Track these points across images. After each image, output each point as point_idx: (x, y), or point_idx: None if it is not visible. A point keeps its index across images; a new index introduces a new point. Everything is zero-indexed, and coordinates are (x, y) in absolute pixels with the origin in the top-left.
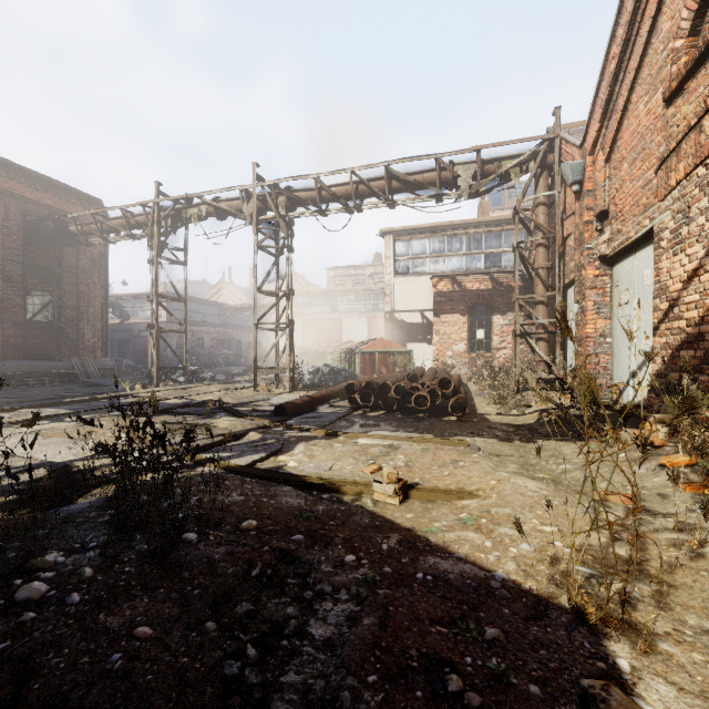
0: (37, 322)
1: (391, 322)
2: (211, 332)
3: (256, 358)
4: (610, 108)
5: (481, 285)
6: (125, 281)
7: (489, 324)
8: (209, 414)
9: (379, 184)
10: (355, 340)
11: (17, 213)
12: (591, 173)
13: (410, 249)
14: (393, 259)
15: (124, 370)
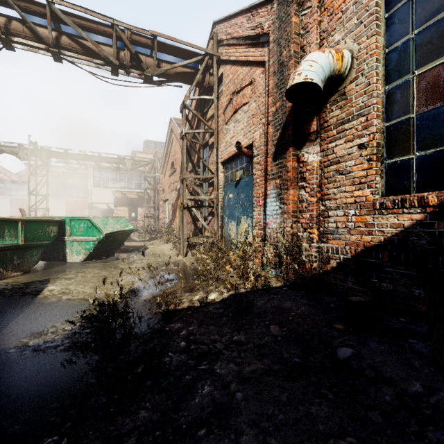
0: None
1: (92, 208)
2: None
3: None
4: (164, 167)
5: (134, 196)
6: None
7: (136, 211)
8: None
9: (95, 158)
10: (56, 214)
11: None
12: (161, 179)
13: (101, 176)
14: (93, 179)
15: None
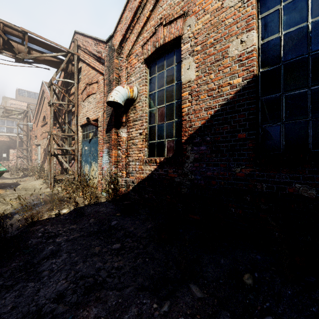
0: None
1: None
2: None
3: None
4: (37, 118)
5: (5, 139)
6: None
7: (8, 152)
8: None
9: None
10: None
11: None
12: (34, 127)
13: None
14: None
15: None
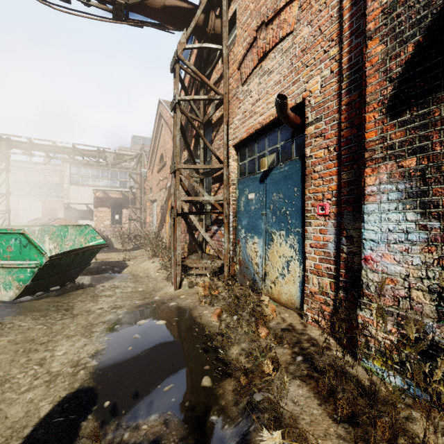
0: None
1: (68, 209)
2: None
3: None
4: (152, 161)
5: (117, 195)
6: None
7: (121, 212)
8: None
9: (69, 151)
10: (31, 215)
11: None
12: (148, 175)
13: (80, 172)
14: (70, 176)
15: None
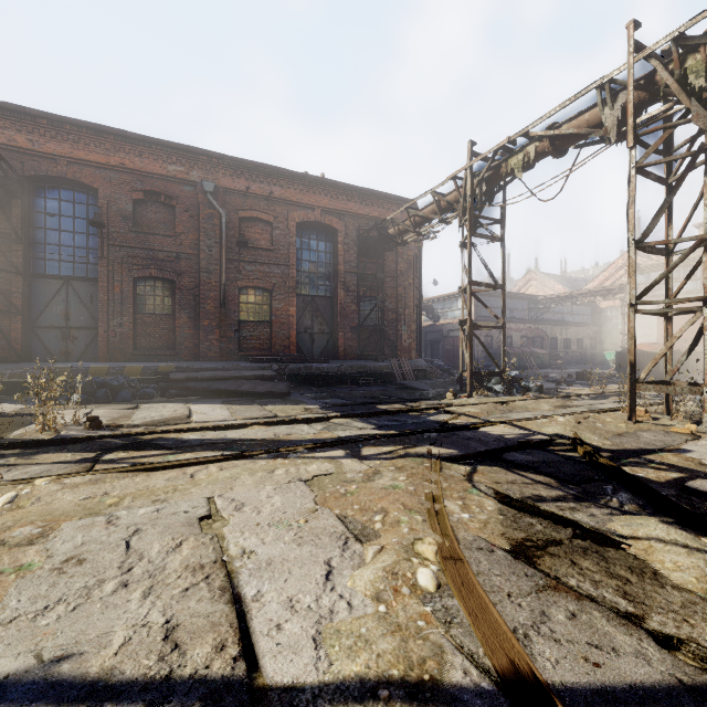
0: (366, 326)
1: None
2: (519, 329)
3: (633, 364)
4: None
5: None
6: (436, 281)
7: None
8: (583, 484)
9: None
10: None
11: (353, 230)
12: None
13: None
14: None
15: (435, 372)
